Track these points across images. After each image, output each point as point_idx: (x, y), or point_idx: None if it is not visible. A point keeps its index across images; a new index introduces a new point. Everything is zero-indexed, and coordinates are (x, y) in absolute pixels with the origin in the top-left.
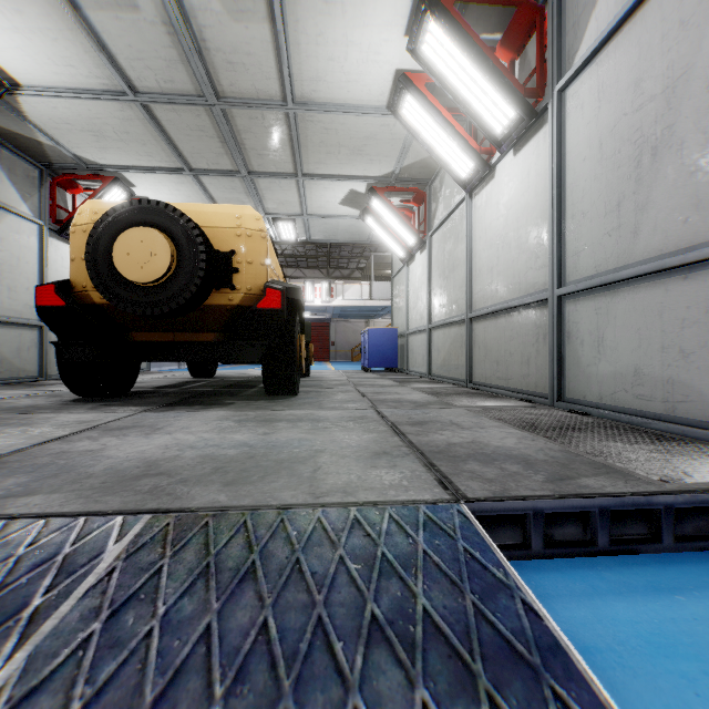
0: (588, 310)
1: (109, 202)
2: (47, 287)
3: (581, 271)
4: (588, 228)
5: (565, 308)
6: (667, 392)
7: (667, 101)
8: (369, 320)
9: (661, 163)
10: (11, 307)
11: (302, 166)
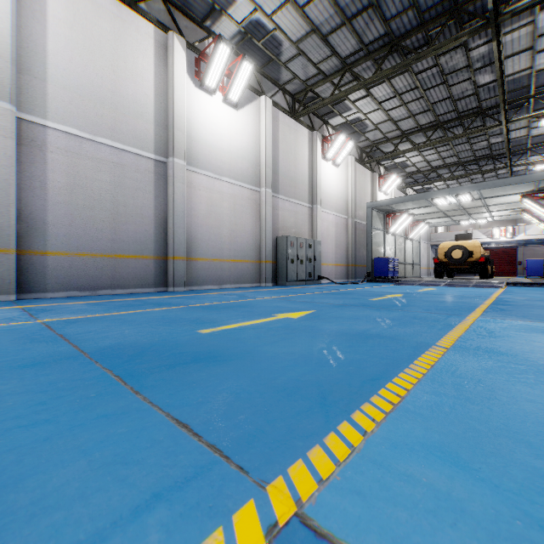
0: None
1: (446, 243)
2: (435, 259)
3: None
4: None
5: None
6: None
7: None
8: None
9: None
10: (401, 259)
11: (489, 210)
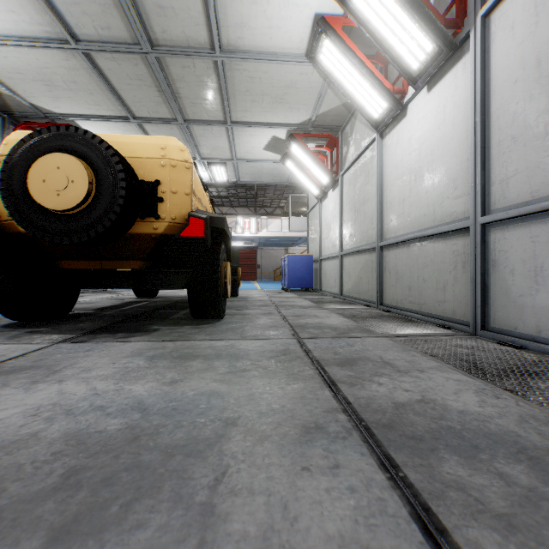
0: (520, 238)
1: None
2: None
3: (510, 198)
4: (520, 152)
5: (490, 236)
6: None
7: None
8: (288, 248)
9: None
10: None
11: (231, 114)
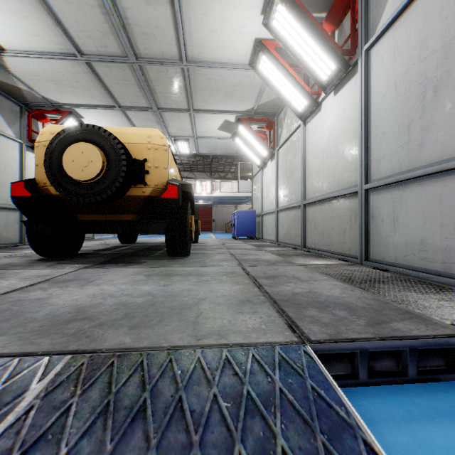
0: (387, 199)
1: (61, 126)
2: (19, 183)
3: (381, 173)
4: (387, 143)
5: (370, 198)
6: (444, 256)
7: (444, 53)
8: (237, 205)
9: (440, 97)
10: (1, 197)
11: (193, 104)
